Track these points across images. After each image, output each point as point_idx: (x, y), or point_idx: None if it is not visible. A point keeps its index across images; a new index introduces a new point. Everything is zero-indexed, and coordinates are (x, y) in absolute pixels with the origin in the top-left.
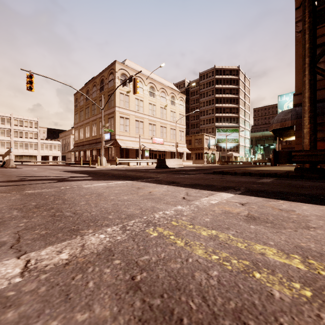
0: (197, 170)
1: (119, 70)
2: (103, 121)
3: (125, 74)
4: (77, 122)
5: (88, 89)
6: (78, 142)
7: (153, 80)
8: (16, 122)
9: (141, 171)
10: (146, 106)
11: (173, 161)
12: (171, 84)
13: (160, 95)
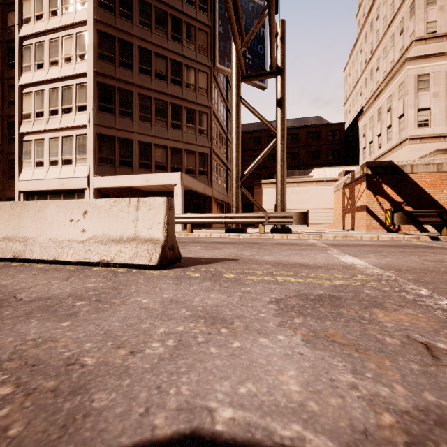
0: None
1: None
2: None
3: None
4: None
5: None
6: None
7: None
8: None
9: None
10: None
11: None
12: None
13: None
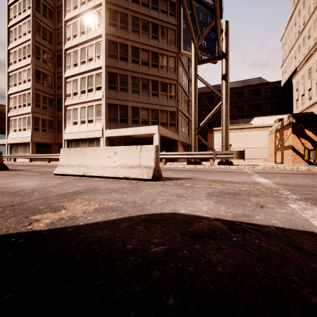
0: None
1: None
2: None
3: None
4: None
5: None
6: None
7: None
8: None
9: None
10: None
11: None
12: None
13: None
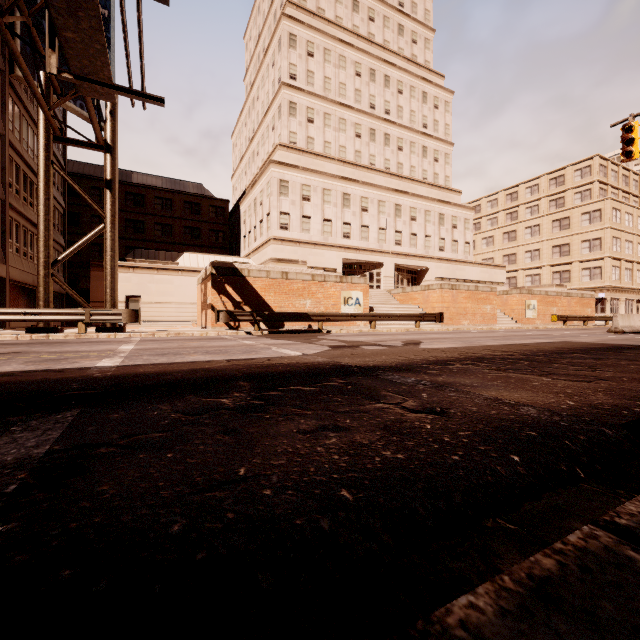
0: None
1: None
2: None
3: None
4: None
5: None
6: None
7: None
8: None
9: None
10: None
11: None
12: None
13: None
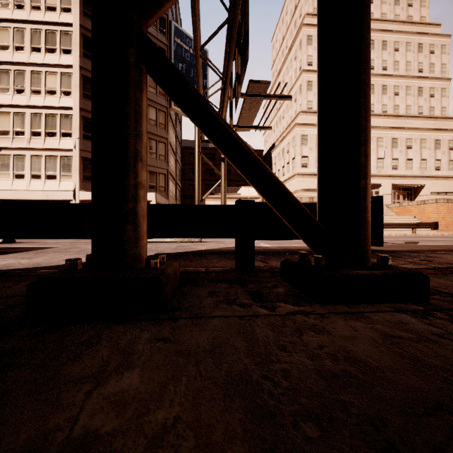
0: None
1: None
2: None
3: None
4: None
5: None
6: None
7: None
8: None
9: None
10: None
11: None
12: None
13: None
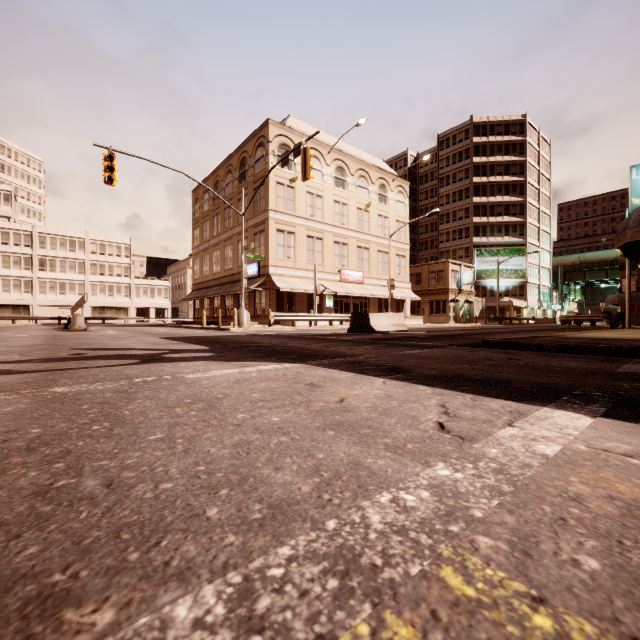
0: (441, 337)
1: (275, 138)
2: (246, 239)
3: (286, 145)
4: (199, 244)
5: (217, 179)
6: (200, 281)
7: (343, 155)
8: (94, 247)
9: (319, 339)
10: (328, 208)
11: (385, 317)
12: (380, 160)
13: (357, 184)
